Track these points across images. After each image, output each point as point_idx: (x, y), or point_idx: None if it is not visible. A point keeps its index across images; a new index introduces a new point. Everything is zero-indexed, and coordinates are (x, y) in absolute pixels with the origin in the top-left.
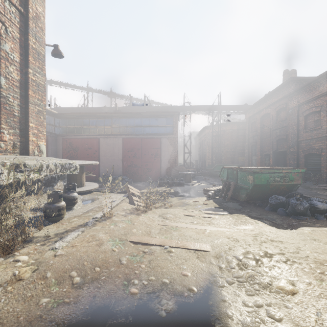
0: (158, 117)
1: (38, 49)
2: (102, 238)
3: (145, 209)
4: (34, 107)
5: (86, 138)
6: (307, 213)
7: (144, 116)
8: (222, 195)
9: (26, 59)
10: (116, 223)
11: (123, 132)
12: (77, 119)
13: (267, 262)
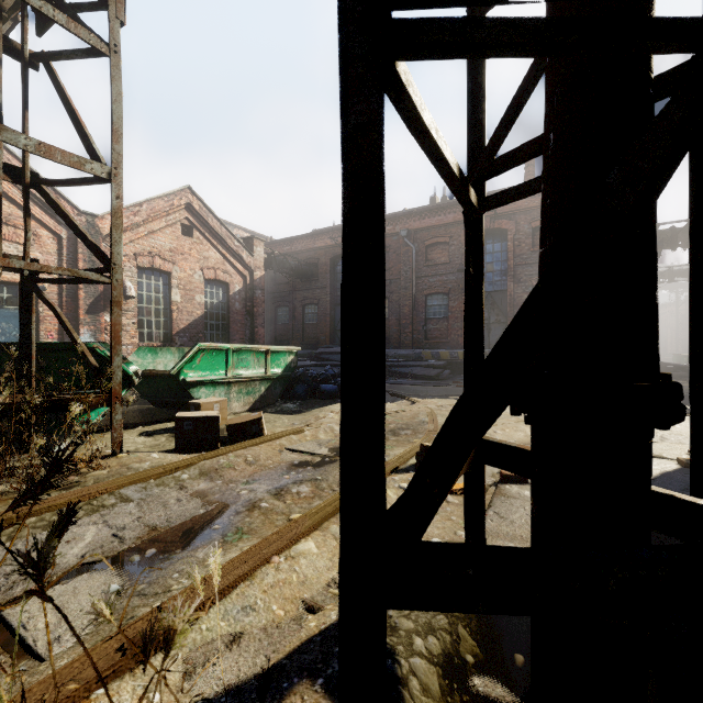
0: None
1: None
2: None
3: None
4: None
5: None
6: None
7: None
8: None
9: None
10: None
11: None
12: None
13: None
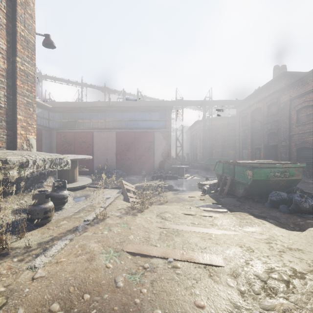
0: (151, 111)
1: (27, 37)
2: (93, 249)
3: (142, 208)
4: (23, 98)
5: (80, 132)
6: (312, 211)
7: (137, 110)
8: (217, 190)
9: (13, 46)
10: (110, 226)
11: (117, 125)
12: (71, 113)
13: (302, 286)
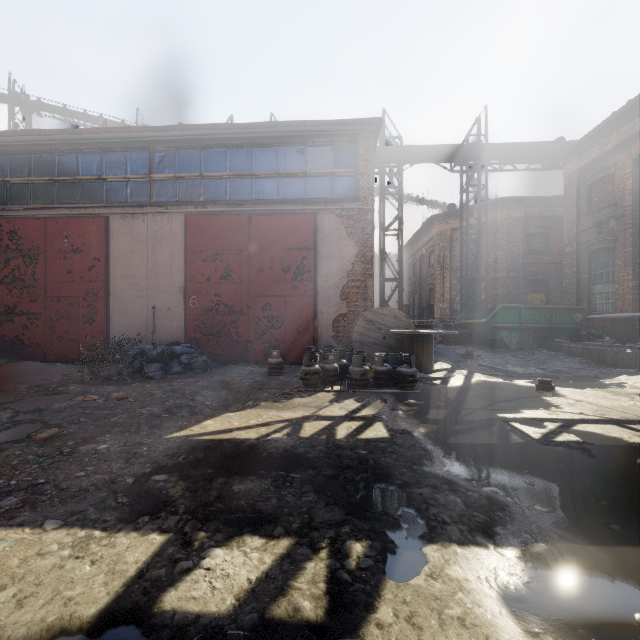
0: (307, 144)
1: None
2: None
3: None
4: None
5: (63, 217)
6: None
7: (258, 139)
8: None
9: None
10: None
11: (190, 194)
12: (37, 156)
13: None
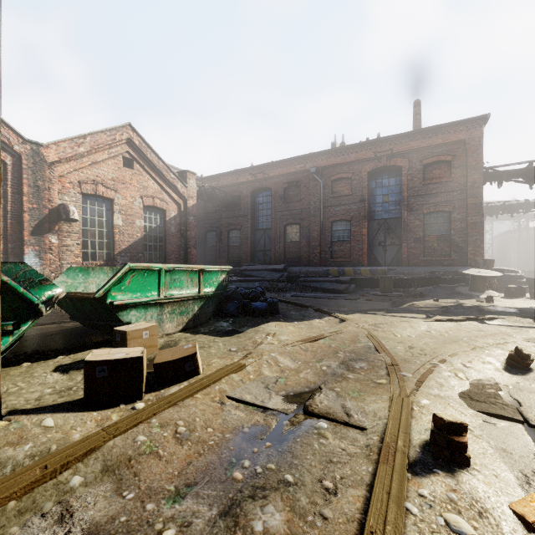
0: None
1: None
2: None
3: None
4: None
5: None
6: None
7: None
8: None
9: None
10: None
11: None
12: None
13: None
